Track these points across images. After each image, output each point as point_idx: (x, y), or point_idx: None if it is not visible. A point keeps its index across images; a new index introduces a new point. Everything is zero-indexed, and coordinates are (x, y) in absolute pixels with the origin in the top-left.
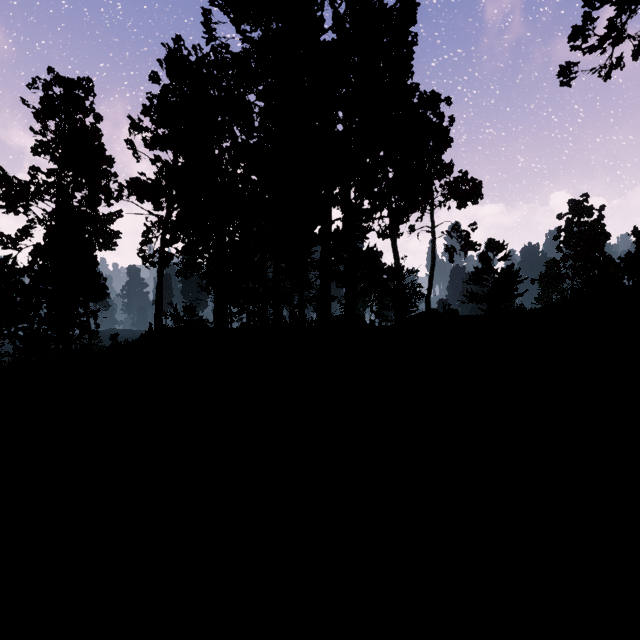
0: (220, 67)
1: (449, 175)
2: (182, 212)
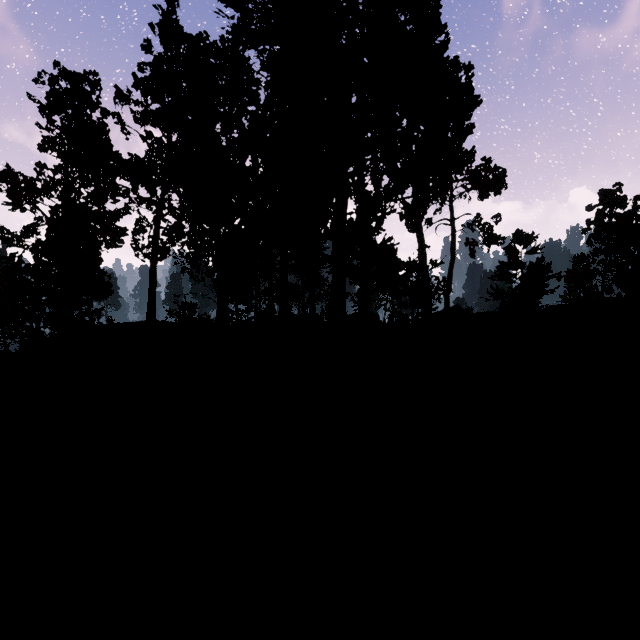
0: (227, 55)
1: (470, 163)
2: (166, 185)
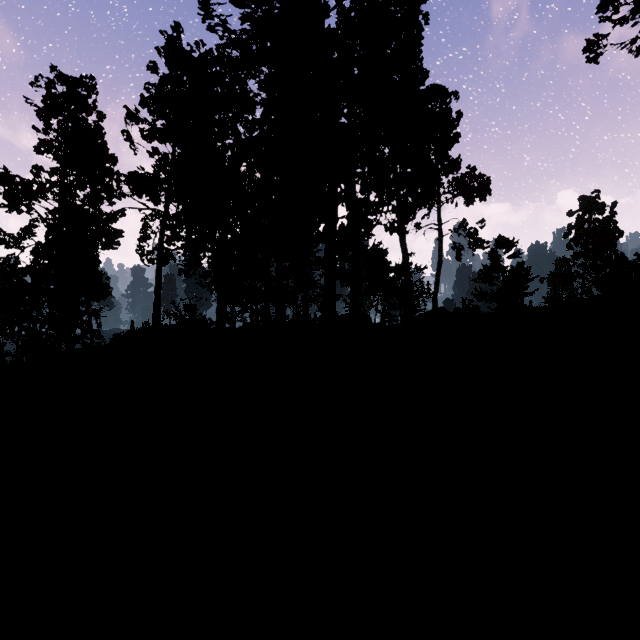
0: (223, 63)
1: (456, 171)
2: (178, 203)
